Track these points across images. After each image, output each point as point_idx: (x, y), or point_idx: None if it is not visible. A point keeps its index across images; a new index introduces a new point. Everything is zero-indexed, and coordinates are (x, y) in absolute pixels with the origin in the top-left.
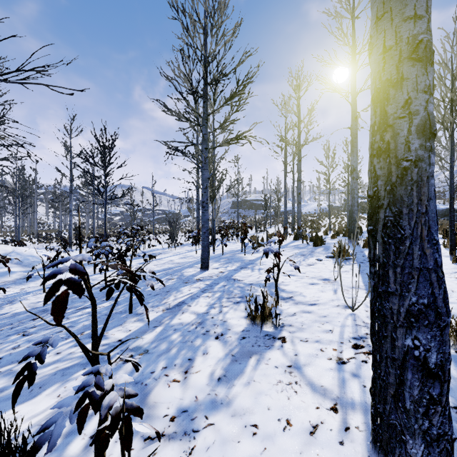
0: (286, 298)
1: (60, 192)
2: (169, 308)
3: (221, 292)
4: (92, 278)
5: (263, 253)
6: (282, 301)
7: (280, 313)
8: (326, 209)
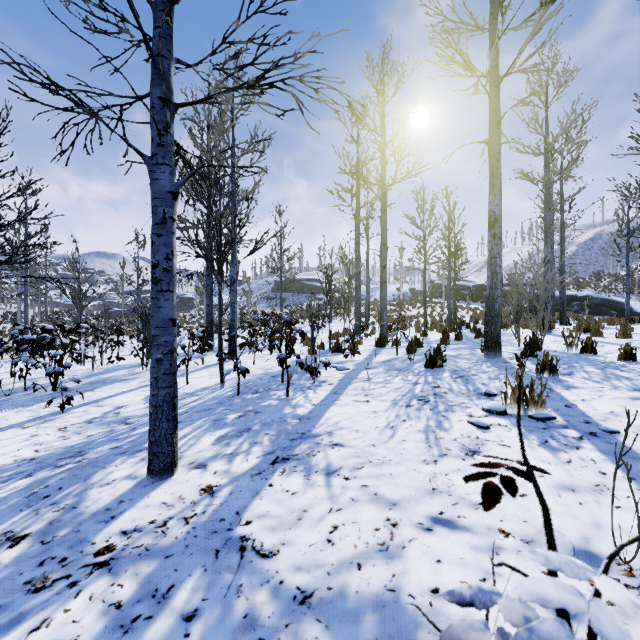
0: None
1: None
2: None
3: None
4: None
5: None
6: None
7: None
8: (408, 294)
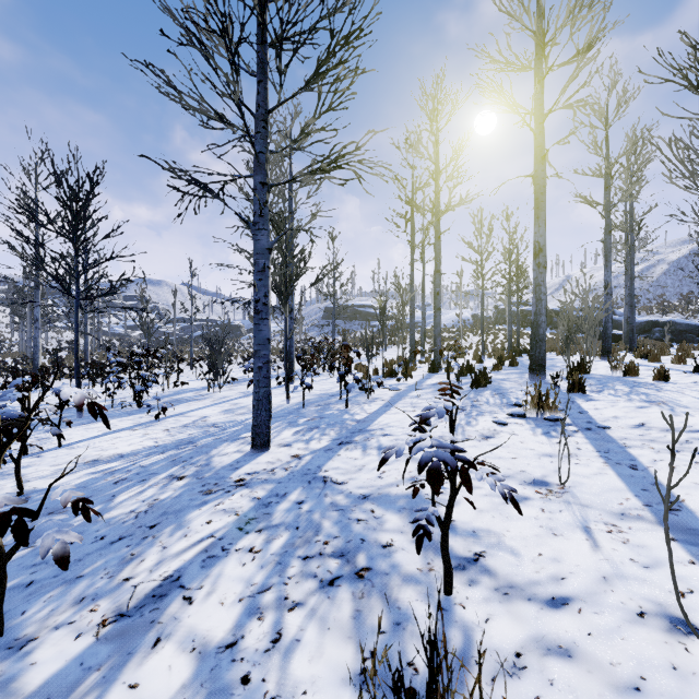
0: (466, 560)
1: (29, 288)
2: (124, 614)
3: (290, 530)
4: (6, 471)
5: (420, 463)
6: (458, 578)
7: (468, 649)
8: (469, 321)
